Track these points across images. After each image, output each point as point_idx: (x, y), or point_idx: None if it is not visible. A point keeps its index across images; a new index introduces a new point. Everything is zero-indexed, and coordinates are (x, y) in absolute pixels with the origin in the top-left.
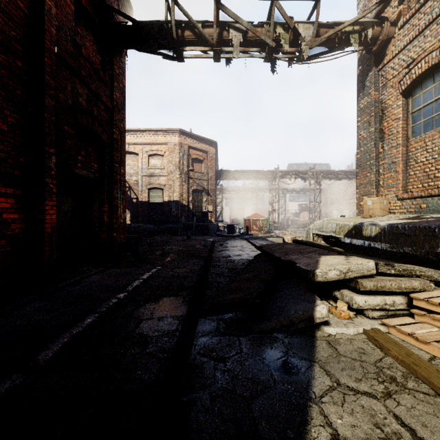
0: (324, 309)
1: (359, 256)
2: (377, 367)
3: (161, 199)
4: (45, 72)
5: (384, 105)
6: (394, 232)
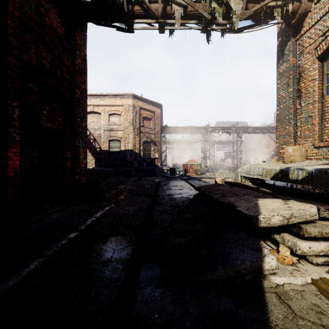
0: (273, 261)
1: (292, 199)
2: None
3: (119, 148)
4: (8, 33)
5: (301, 69)
6: (323, 176)
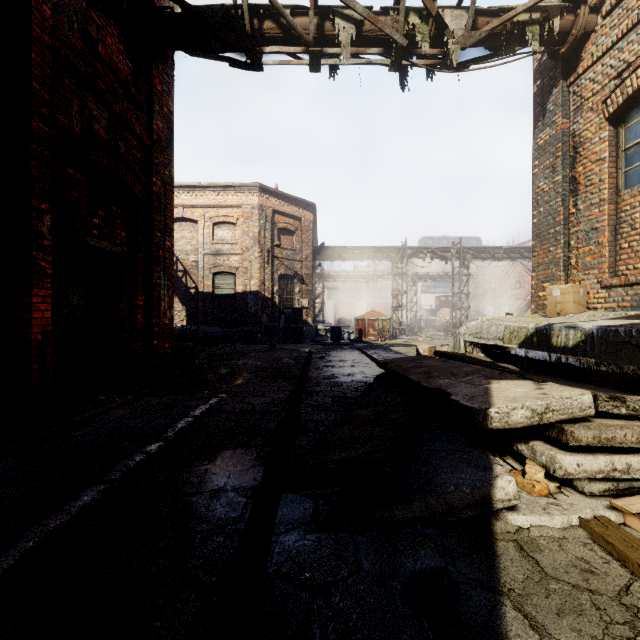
0: (510, 485)
1: (553, 381)
2: (625, 607)
3: (233, 288)
4: (32, 77)
5: (578, 139)
6: (611, 341)
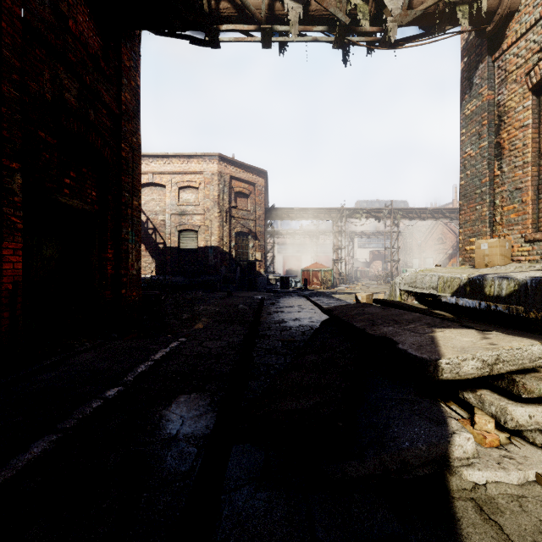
0: (469, 442)
1: (493, 329)
2: None
3: (196, 244)
4: (2, 44)
5: (503, 109)
6: None
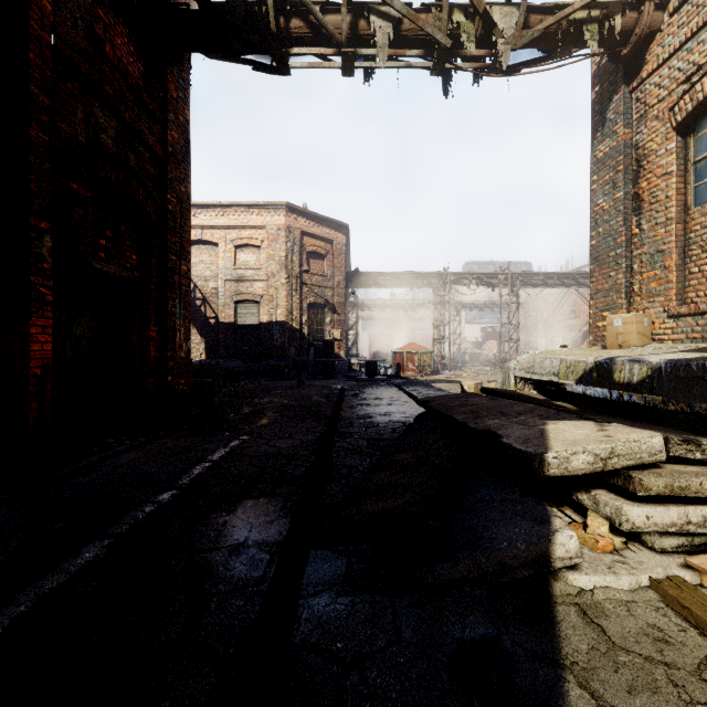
0: (572, 541)
1: (617, 422)
2: (706, 684)
3: (257, 318)
4: (30, 79)
5: (642, 151)
6: (682, 376)
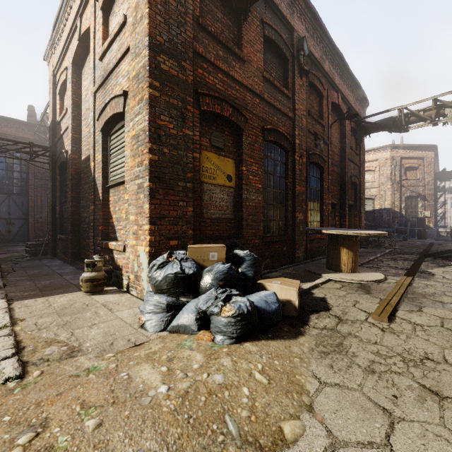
0: None
1: None
2: None
3: (372, 207)
4: (346, 168)
5: None
6: None
